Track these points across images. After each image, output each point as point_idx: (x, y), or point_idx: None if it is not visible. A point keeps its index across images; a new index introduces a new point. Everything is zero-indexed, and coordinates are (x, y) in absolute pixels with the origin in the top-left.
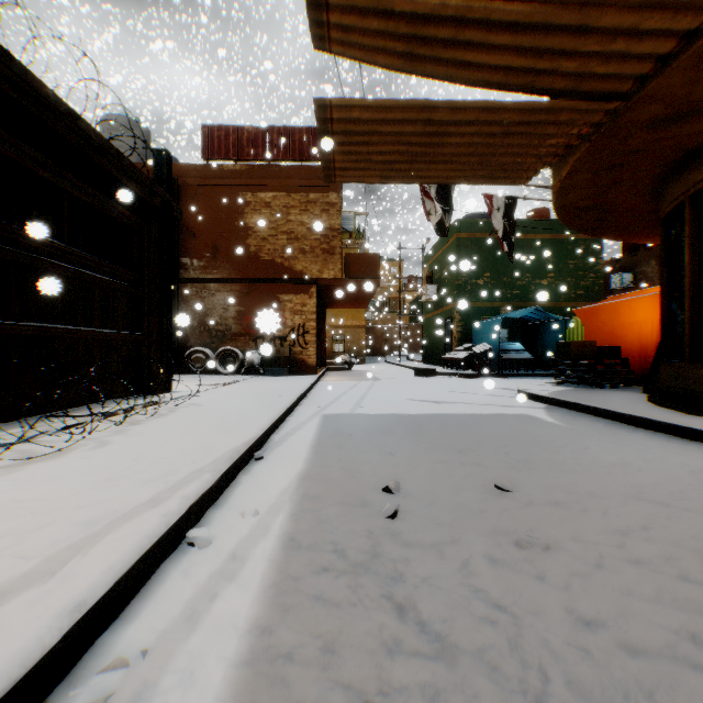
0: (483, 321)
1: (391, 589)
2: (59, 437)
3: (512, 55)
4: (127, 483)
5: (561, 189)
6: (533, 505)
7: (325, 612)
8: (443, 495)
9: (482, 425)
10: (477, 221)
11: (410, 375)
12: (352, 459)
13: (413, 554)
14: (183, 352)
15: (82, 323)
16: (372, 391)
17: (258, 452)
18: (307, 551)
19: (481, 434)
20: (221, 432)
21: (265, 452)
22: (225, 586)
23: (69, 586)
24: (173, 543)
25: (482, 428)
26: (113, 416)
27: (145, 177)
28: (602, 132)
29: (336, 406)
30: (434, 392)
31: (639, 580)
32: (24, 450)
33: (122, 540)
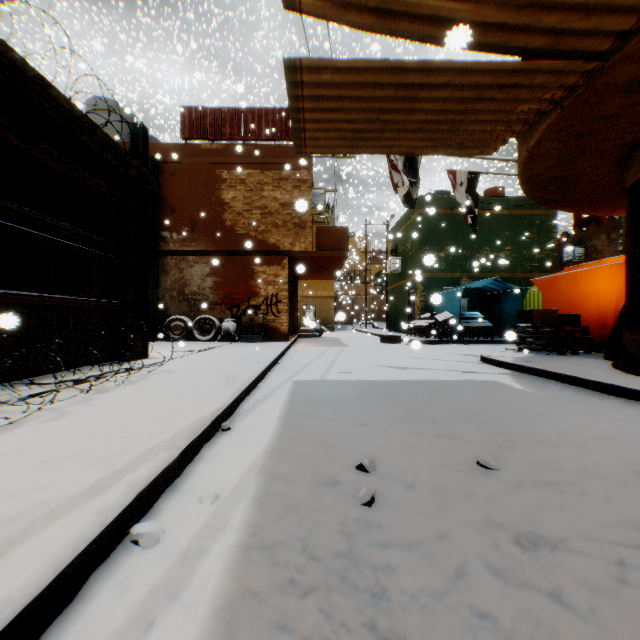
0: (445, 291)
1: (373, 613)
2: (20, 407)
3: (490, 9)
4: (71, 465)
5: (528, 159)
6: (523, 488)
7: None
8: (422, 475)
9: (452, 392)
10: (438, 198)
11: (376, 341)
12: (322, 430)
13: (396, 557)
14: (164, 320)
15: (55, 291)
16: (342, 357)
17: (225, 422)
18: (270, 552)
19: (453, 402)
20: (188, 401)
21: (233, 421)
22: (166, 607)
23: None
24: (112, 542)
25: (453, 396)
26: (83, 384)
27: (120, 149)
28: (575, 96)
29: (307, 373)
30: (400, 358)
31: None
32: None
33: (37, 551)
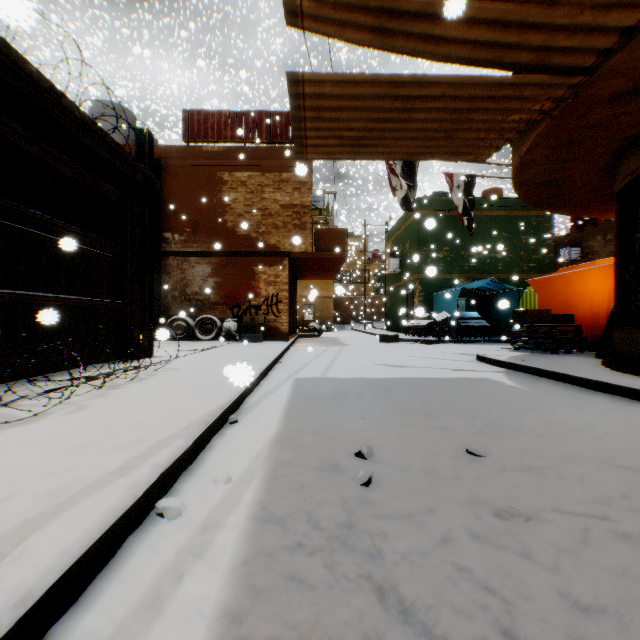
0: (443, 291)
1: (370, 567)
2: (39, 401)
3: (480, 28)
4: (99, 450)
5: (521, 165)
6: (507, 471)
7: (300, 596)
8: (416, 461)
9: (447, 389)
10: (437, 199)
11: (375, 341)
12: (323, 423)
13: (390, 526)
14: (166, 319)
15: (66, 291)
16: (341, 356)
17: (233, 415)
18: (280, 523)
19: (447, 397)
20: (197, 396)
21: (239, 415)
22: (193, 563)
23: (17, 572)
24: (141, 514)
25: (447, 392)
26: (95, 380)
27: (127, 154)
28: (563, 107)
29: (307, 371)
30: (398, 357)
31: (632, 557)
32: (2, 415)
33: (84, 516)
